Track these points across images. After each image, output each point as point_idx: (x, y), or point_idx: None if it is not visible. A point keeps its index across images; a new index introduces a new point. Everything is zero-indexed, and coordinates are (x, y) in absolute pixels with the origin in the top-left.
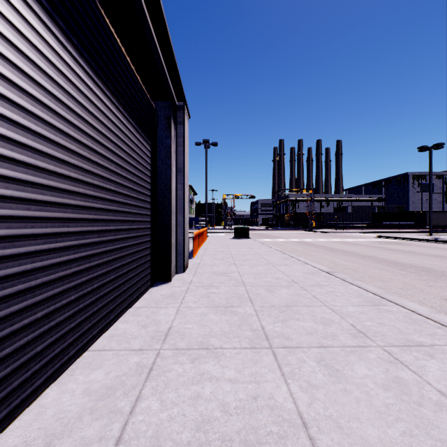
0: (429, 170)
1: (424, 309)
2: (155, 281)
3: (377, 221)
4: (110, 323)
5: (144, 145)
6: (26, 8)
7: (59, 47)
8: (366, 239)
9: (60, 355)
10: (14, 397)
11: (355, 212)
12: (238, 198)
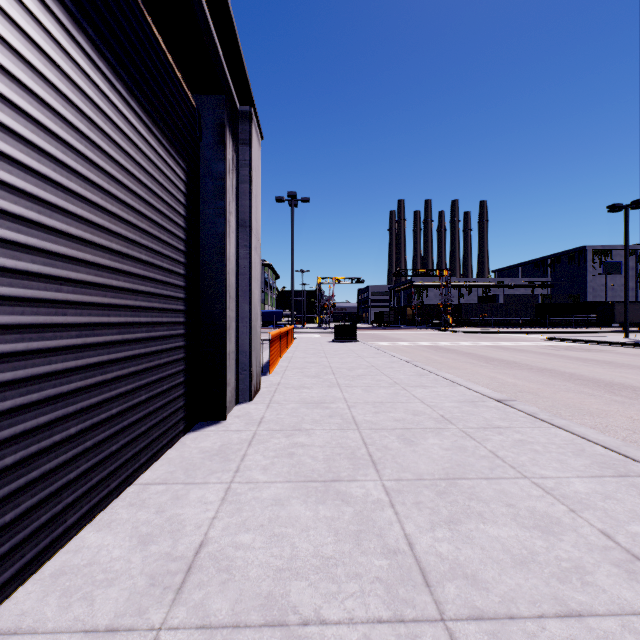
0: (625, 239)
1: None
2: (195, 419)
3: (542, 317)
4: (64, 534)
5: (170, 165)
6: None
7: None
8: (531, 342)
9: None
10: None
11: (510, 303)
12: (339, 282)
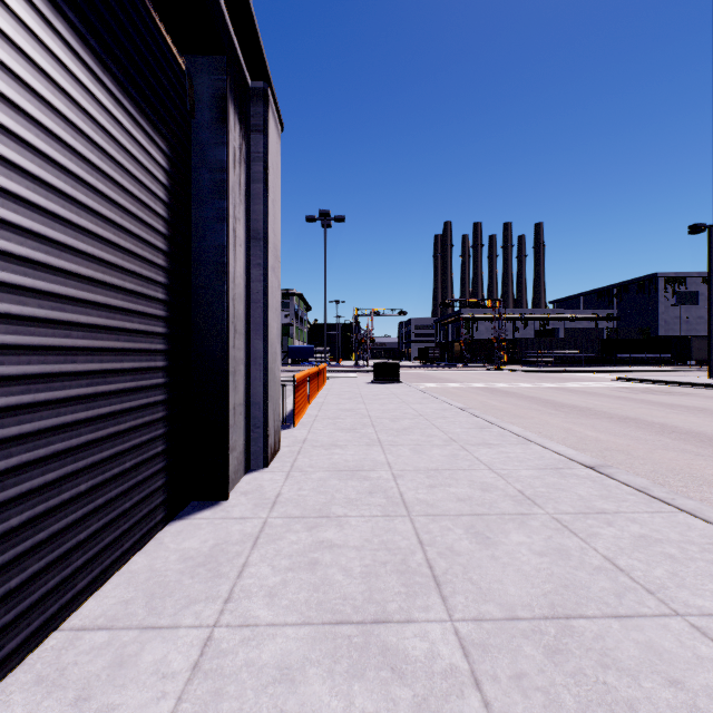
0: (709, 264)
1: None
2: (185, 500)
3: (608, 353)
4: None
5: (138, 140)
6: None
7: None
8: (601, 383)
9: None
10: None
11: (572, 338)
12: (379, 314)
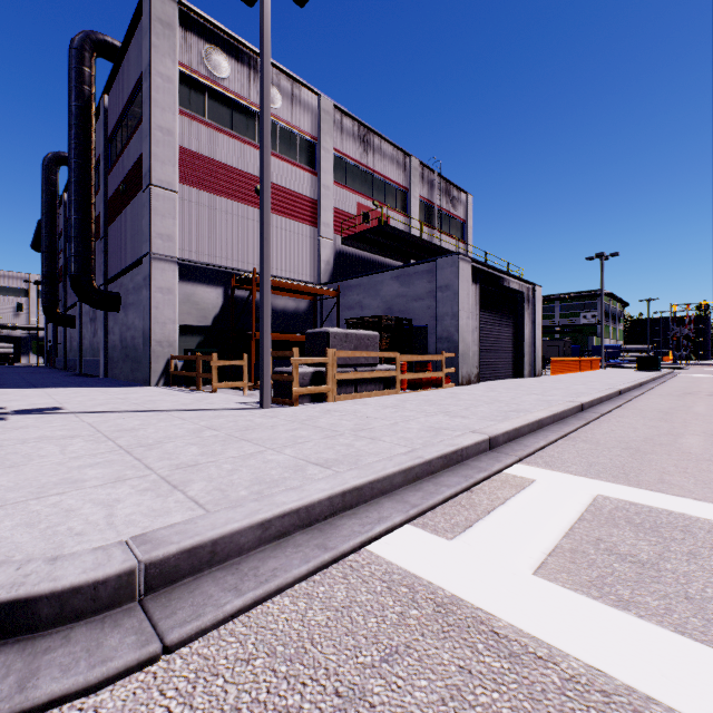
0: None
1: (626, 385)
2: (516, 377)
3: None
4: (498, 379)
5: (511, 319)
6: (486, 313)
7: (489, 314)
8: None
9: (490, 377)
10: (485, 378)
11: None
12: (706, 308)
